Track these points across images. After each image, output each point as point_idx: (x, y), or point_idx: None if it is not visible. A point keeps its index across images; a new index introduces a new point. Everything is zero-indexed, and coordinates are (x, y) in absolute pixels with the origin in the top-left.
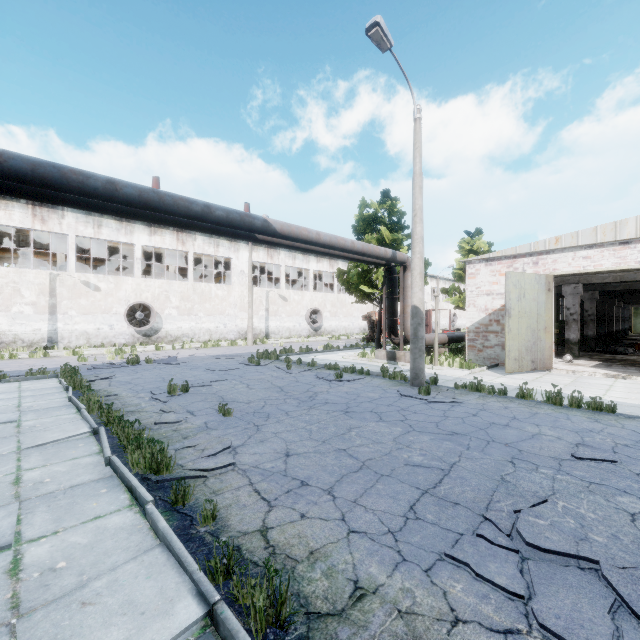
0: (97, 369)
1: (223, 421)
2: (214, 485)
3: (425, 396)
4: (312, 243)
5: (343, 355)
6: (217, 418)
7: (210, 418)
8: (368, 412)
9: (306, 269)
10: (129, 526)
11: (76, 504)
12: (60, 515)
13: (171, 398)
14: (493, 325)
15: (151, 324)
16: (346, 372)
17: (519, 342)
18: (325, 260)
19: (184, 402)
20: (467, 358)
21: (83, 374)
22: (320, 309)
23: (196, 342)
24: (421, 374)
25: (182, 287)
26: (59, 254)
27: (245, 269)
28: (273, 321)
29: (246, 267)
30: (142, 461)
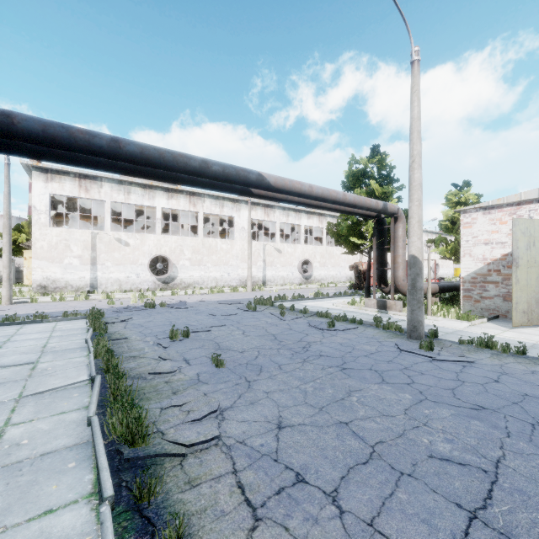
0: (120, 311)
1: (215, 373)
2: (191, 469)
3: (427, 352)
4: (305, 196)
5: (333, 302)
6: (210, 369)
7: (203, 369)
8: (367, 370)
9: (298, 225)
10: (76, 535)
11: (35, 484)
12: (11, 502)
13: (172, 343)
14: (492, 275)
15: (168, 273)
16: (338, 320)
17: (528, 294)
18: (315, 216)
19: (183, 348)
20: (462, 308)
21: (108, 316)
22: (310, 260)
23: (205, 288)
24: (420, 326)
25: (193, 242)
26: (99, 217)
27: (245, 226)
28: (269, 270)
29: (246, 224)
30: (119, 427)
